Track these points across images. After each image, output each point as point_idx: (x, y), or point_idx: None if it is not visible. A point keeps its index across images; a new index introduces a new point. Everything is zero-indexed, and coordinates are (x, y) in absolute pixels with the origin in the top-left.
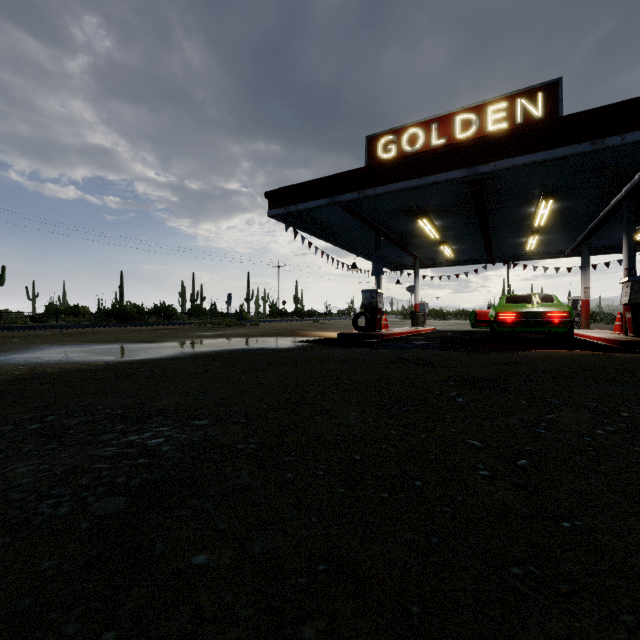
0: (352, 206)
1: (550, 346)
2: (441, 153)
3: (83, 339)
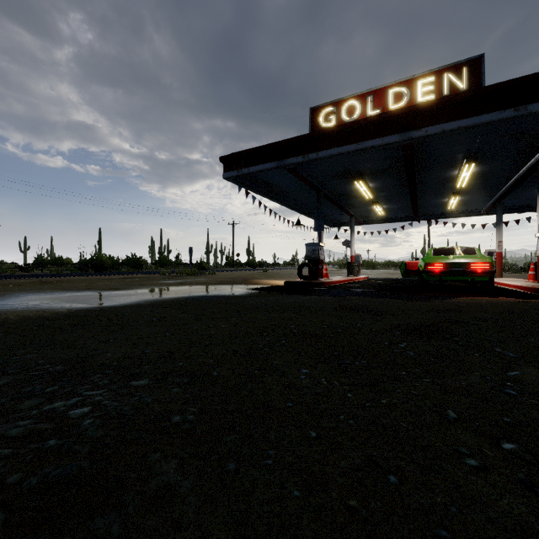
0: (297, 169)
1: (475, 293)
2: (377, 120)
3: (58, 287)
